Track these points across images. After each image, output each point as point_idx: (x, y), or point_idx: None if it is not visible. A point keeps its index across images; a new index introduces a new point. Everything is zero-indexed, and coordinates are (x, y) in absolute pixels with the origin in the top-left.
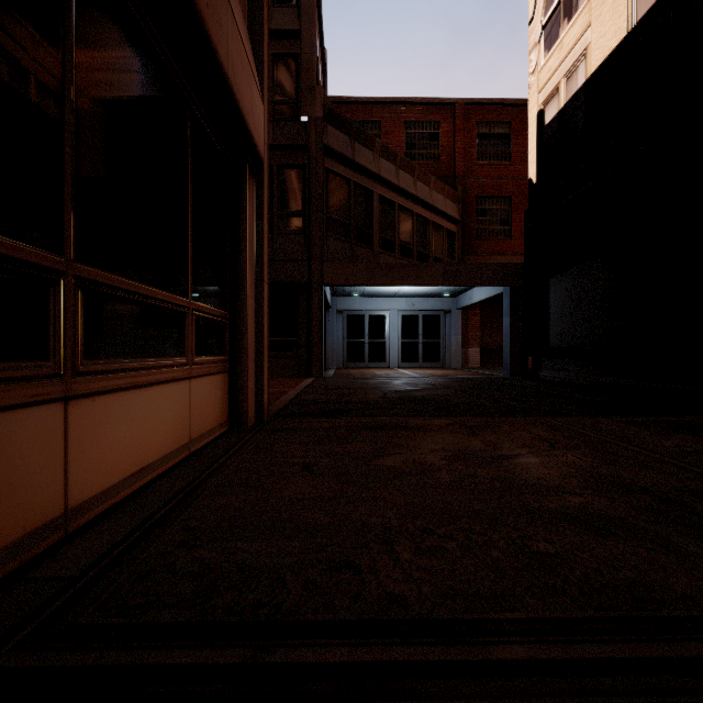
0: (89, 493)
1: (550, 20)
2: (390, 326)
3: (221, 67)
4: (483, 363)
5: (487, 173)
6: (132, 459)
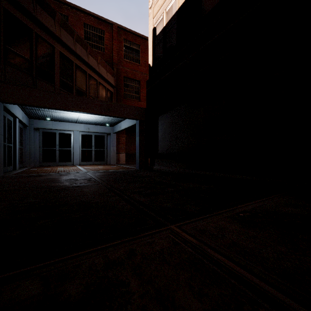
0: None
1: None
2: (74, 140)
3: None
4: (127, 161)
5: (129, 66)
6: None
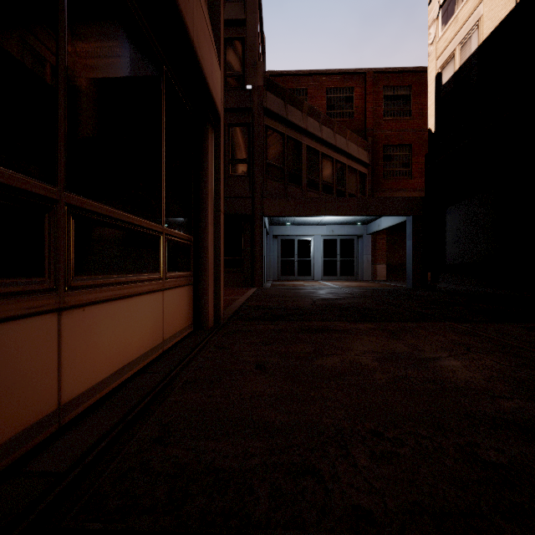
0: (79, 390)
1: None
2: (314, 248)
3: (188, 34)
4: (388, 276)
5: (391, 126)
6: (116, 359)
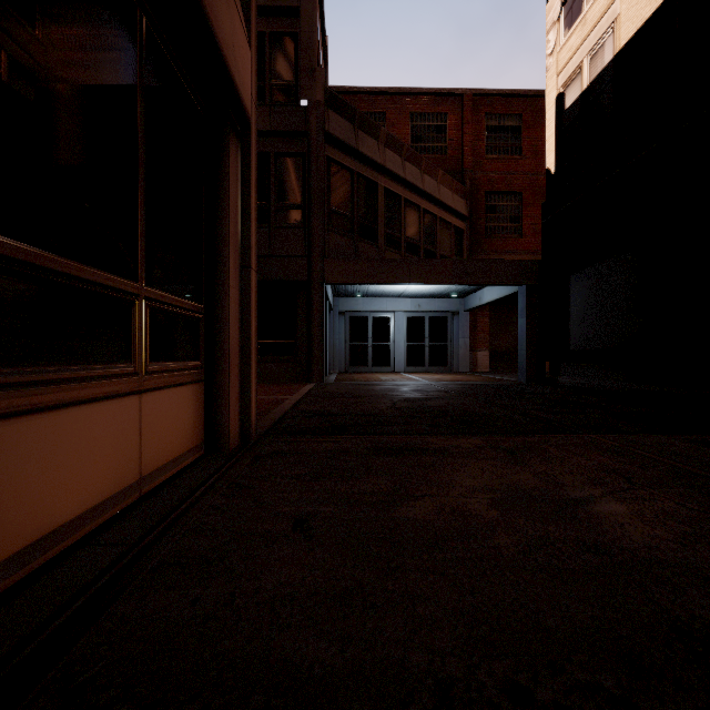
0: None
1: None
2: (395, 329)
3: None
4: (493, 367)
5: (496, 167)
6: (19, 528)
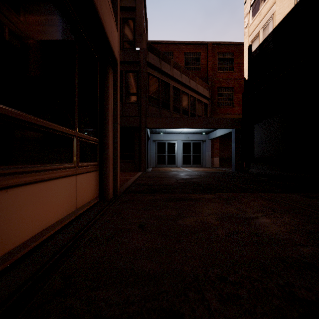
0: (3, 252)
1: (255, 1)
2: (177, 148)
3: (93, 1)
4: (221, 164)
5: (222, 76)
6: (36, 225)
